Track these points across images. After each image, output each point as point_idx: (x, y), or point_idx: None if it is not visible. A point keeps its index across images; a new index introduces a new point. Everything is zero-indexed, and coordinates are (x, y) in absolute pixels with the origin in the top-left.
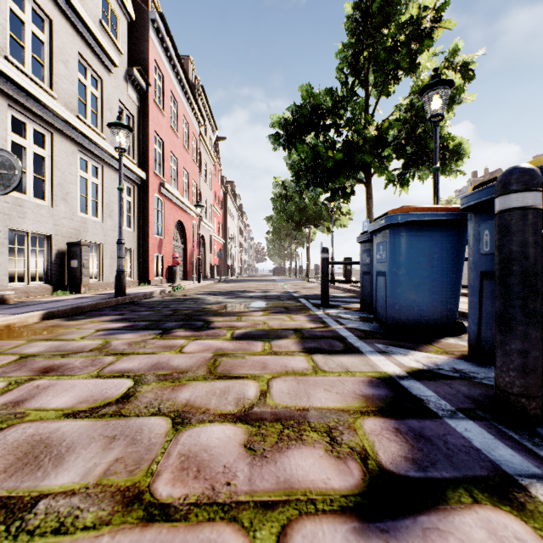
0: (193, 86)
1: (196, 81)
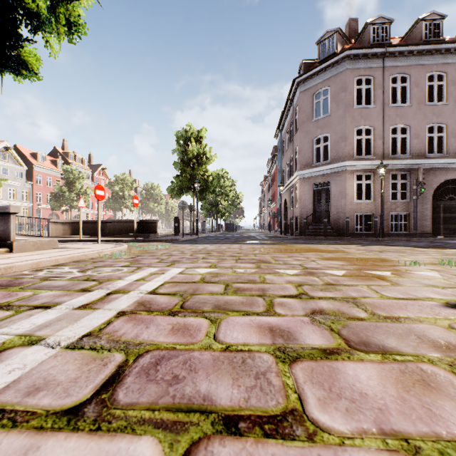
0: (70, 163)
1: (76, 157)
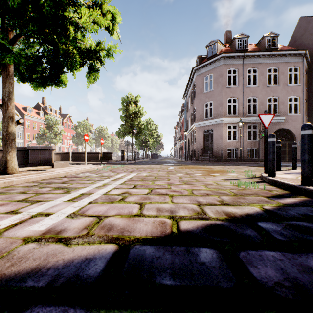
0: (48, 113)
1: (52, 109)
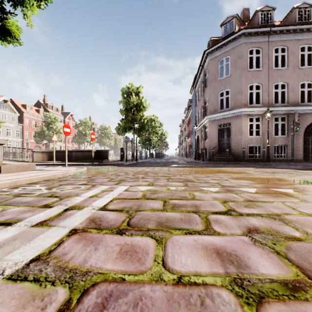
0: (48, 111)
1: (53, 107)
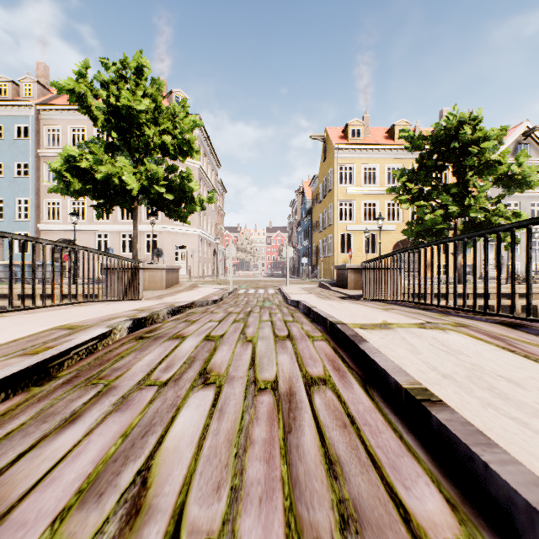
0: None
1: None
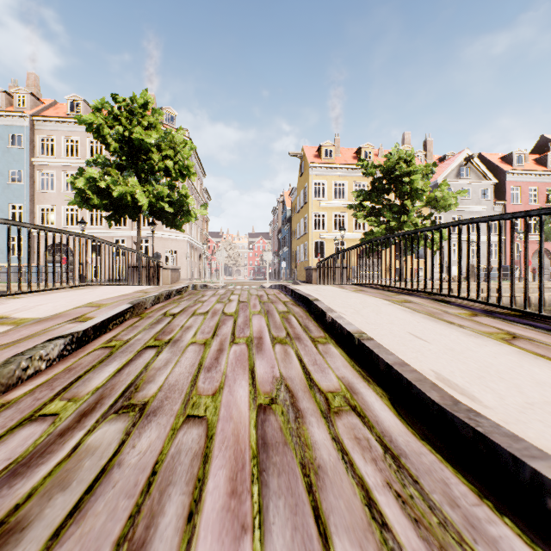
0: None
1: None
